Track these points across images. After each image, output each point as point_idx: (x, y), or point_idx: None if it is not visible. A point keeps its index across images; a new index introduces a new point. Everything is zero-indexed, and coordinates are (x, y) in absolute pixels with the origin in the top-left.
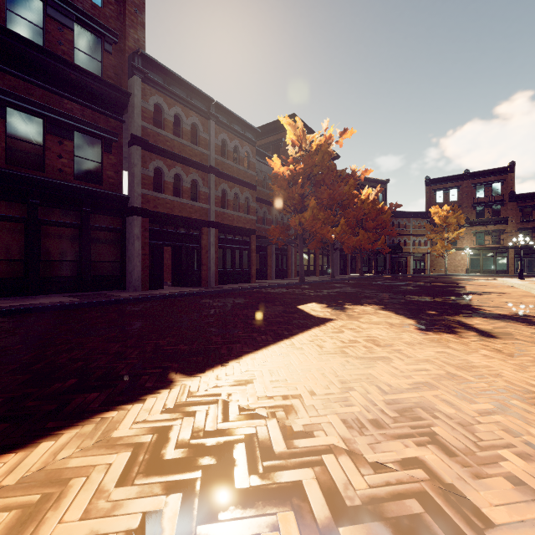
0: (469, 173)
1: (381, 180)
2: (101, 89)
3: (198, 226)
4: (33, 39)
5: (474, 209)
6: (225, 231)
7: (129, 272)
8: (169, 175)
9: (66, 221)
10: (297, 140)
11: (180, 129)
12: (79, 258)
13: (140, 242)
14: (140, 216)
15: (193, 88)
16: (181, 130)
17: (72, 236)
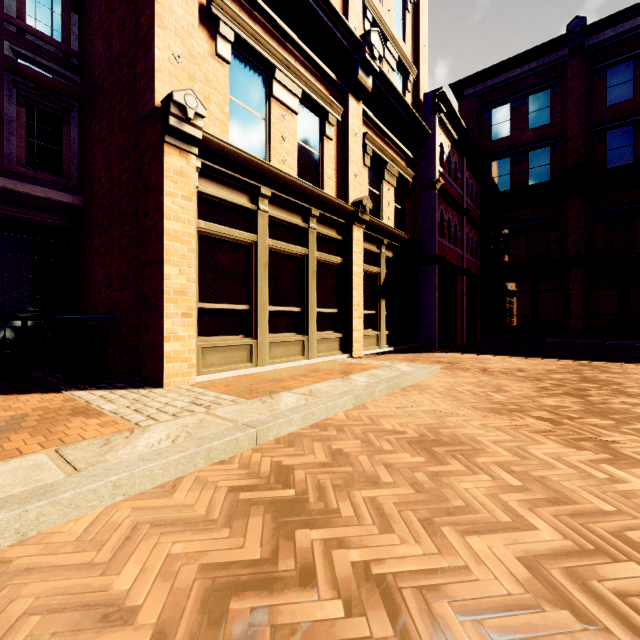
0: None
1: None
2: None
3: None
4: (625, 157)
5: None
6: None
7: None
8: None
9: None
10: None
11: None
12: None
13: None
14: None
15: None
16: None
17: None
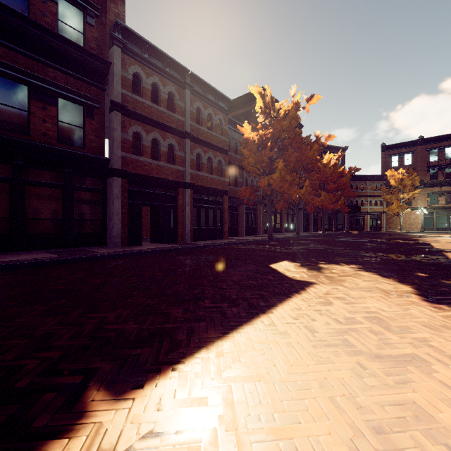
0: (423, 139)
1: (340, 147)
2: (83, 57)
3: (174, 187)
4: (18, 11)
5: (428, 172)
6: (199, 191)
7: (110, 230)
8: (147, 140)
9: (50, 181)
10: (266, 108)
11: (158, 97)
12: (63, 216)
13: (120, 201)
14: (119, 177)
15: (169, 58)
16: (159, 98)
17: (55, 195)
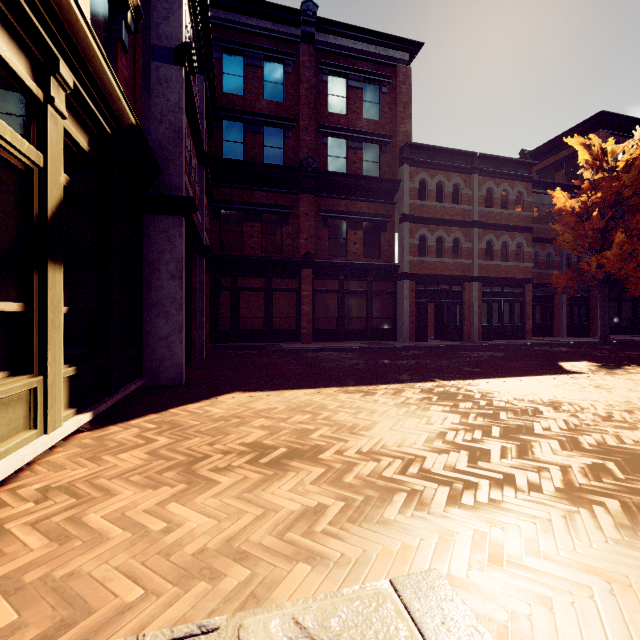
0: None
1: None
2: (380, 185)
3: (460, 282)
4: (341, 168)
5: None
6: (490, 283)
7: (400, 327)
8: (432, 240)
9: (358, 289)
10: (594, 160)
11: (442, 193)
12: (366, 316)
13: (408, 301)
14: (407, 279)
15: (455, 151)
16: (443, 195)
17: (361, 299)
